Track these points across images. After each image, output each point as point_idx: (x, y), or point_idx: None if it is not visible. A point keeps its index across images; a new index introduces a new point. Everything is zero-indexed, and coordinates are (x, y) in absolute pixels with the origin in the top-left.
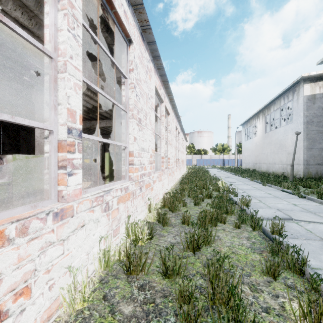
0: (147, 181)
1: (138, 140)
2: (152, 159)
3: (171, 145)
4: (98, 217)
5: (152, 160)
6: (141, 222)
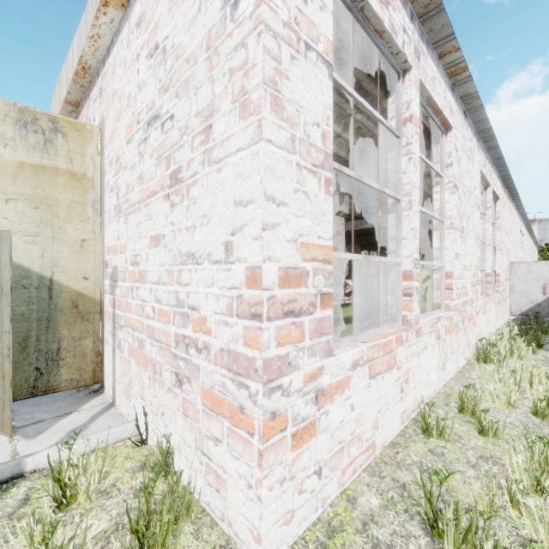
0: None
1: None
2: None
3: None
4: None
5: None
6: None
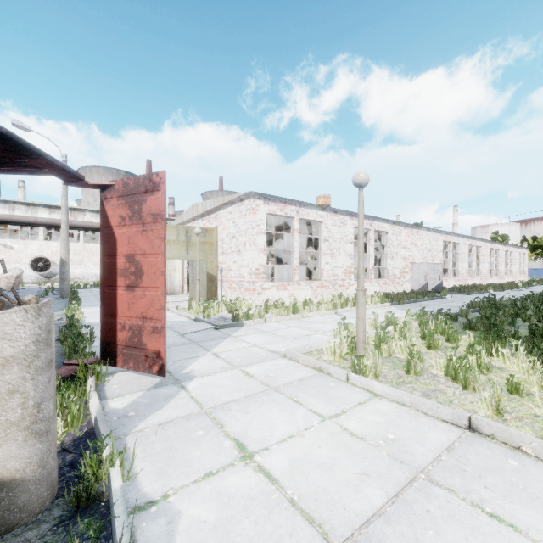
0: (464, 278)
1: (461, 266)
2: (467, 271)
3: (483, 263)
4: (454, 281)
5: (467, 272)
6: (462, 285)
